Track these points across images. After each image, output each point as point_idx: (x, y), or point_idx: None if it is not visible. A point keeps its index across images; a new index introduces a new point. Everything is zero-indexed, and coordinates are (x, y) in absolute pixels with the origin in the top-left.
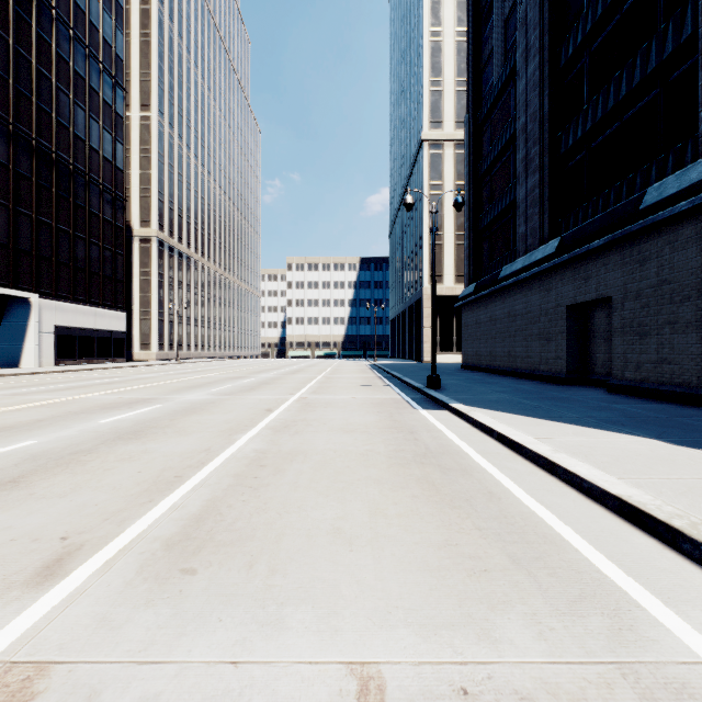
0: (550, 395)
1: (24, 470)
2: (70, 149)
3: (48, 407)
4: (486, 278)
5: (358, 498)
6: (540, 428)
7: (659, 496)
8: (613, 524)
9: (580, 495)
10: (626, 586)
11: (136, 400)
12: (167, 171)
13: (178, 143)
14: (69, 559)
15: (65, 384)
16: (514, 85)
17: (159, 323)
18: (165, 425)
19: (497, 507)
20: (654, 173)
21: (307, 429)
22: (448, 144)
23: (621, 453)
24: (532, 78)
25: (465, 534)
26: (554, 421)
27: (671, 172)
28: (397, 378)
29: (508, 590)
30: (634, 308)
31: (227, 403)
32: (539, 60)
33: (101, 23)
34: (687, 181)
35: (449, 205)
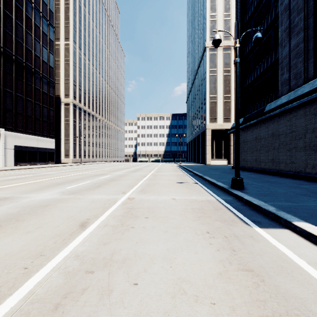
0: None
1: None
2: (23, 55)
3: None
4: (252, 113)
5: None
6: None
7: None
8: None
9: None
10: None
11: None
12: (78, 71)
13: (83, 57)
14: None
15: None
16: None
17: (74, 144)
18: None
19: None
20: None
21: None
22: (219, 48)
23: None
24: None
25: None
26: None
27: None
28: (199, 176)
29: None
30: None
31: (58, 206)
32: None
33: None
34: None
35: (220, 81)
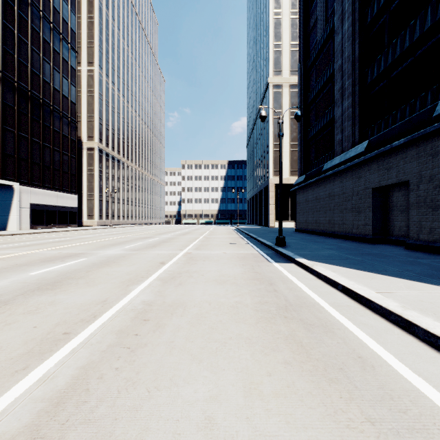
0: (366, 251)
1: None
2: (40, 89)
3: (4, 260)
4: (313, 171)
5: (231, 365)
6: (375, 281)
7: None
8: None
9: None
10: None
11: (70, 255)
12: (104, 105)
13: (111, 87)
14: None
15: (28, 242)
16: (333, 40)
17: (99, 202)
18: (80, 276)
19: (376, 380)
20: None
21: (189, 280)
22: (285, 85)
23: None
24: (346, 33)
25: (358, 433)
26: (383, 275)
27: None
28: (253, 238)
29: None
30: (427, 189)
31: (134, 257)
32: (351, 20)
33: (61, 8)
34: None
35: (286, 125)
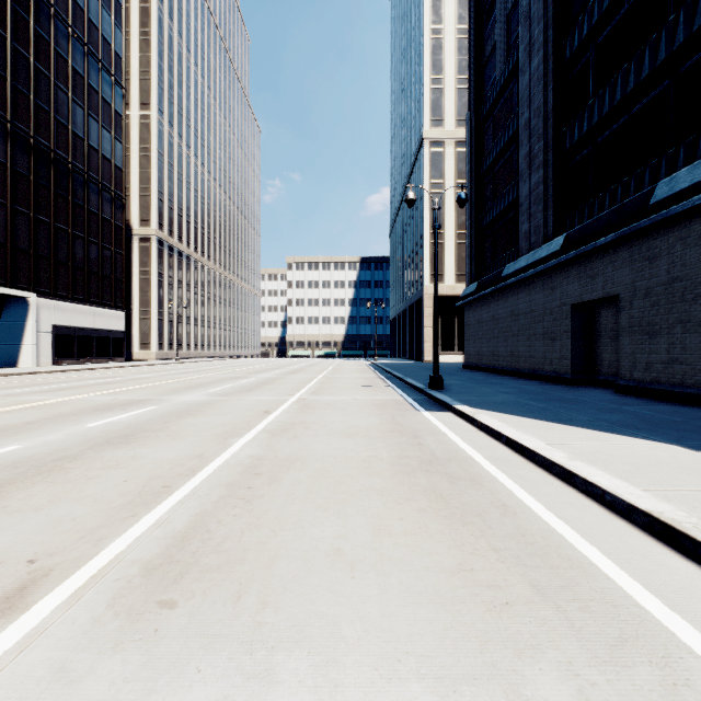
0: (556, 396)
1: (2, 478)
2: (69, 148)
3: (40, 409)
4: (488, 276)
5: (360, 512)
6: (550, 432)
7: (693, 512)
8: (644, 545)
9: (603, 508)
10: (672, 624)
11: (131, 402)
12: (166, 170)
13: (177, 142)
14: (33, 588)
15: (60, 384)
16: (517, 80)
17: (159, 322)
18: (157, 428)
19: (513, 523)
20: (664, 168)
21: (306, 433)
22: (449, 142)
23: (641, 461)
24: (536, 73)
25: (480, 557)
26: (564, 425)
27: (682, 166)
28: (398, 379)
29: (535, 630)
30: (643, 307)
31: (224, 404)
32: (543, 55)
33: (100, 21)
34: (700, 175)
35: (450, 204)
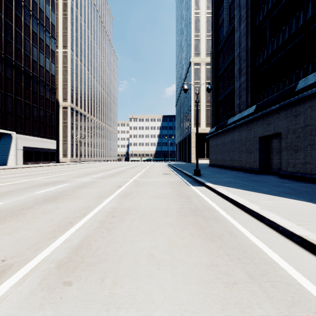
0: (252, 179)
1: None
2: (30, 66)
3: (15, 185)
4: (220, 124)
5: (162, 235)
6: (251, 196)
7: None
8: (299, 252)
9: (278, 233)
10: None
11: (57, 181)
12: (75, 76)
13: (80, 63)
14: (2, 275)
15: (26, 173)
16: (234, 35)
17: (71, 145)
18: (68, 194)
19: (235, 241)
20: (302, 74)
21: (137, 196)
22: (202, 63)
23: (295, 210)
24: (242, 31)
25: (221, 258)
26: (257, 192)
27: (310, 73)
28: (180, 171)
29: (249, 297)
30: (292, 138)
31: (100, 182)
32: (245, 23)
33: (44, 9)
34: None
35: (203, 91)
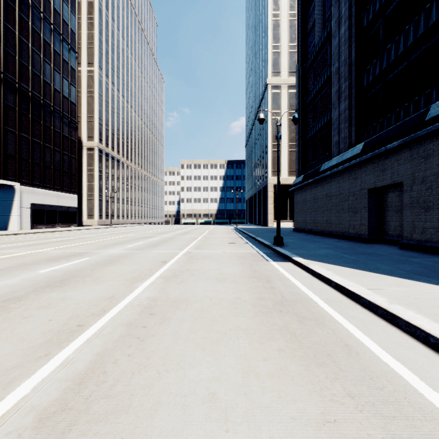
0: (361, 250)
1: None
2: (41, 90)
3: (10, 259)
4: (310, 171)
5: (230, 352)
6: (366, 279)
7: None
8: None
9: (428, 349)
10: None
11: (73, 254)
12: (104, 105)
13: (111, 87)
14: None
15: (31, 242)
16: (330, 43)
17: (99, 201)
18: (86, 274)
19: (359, 364)
20: (434, 95)
21: (190, 278)
22: (283, 86)
23: None
24: (343, 36)
25: (340, 404)
26: (374, 273)
27: None
28: (252, 238)
29: None
30: (420, 190)
31: (136, 256)
32: (348, 24)
33: (61, 9)
34: None
35: (284, 126)
